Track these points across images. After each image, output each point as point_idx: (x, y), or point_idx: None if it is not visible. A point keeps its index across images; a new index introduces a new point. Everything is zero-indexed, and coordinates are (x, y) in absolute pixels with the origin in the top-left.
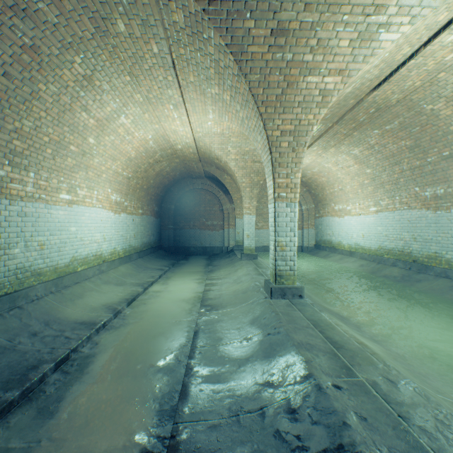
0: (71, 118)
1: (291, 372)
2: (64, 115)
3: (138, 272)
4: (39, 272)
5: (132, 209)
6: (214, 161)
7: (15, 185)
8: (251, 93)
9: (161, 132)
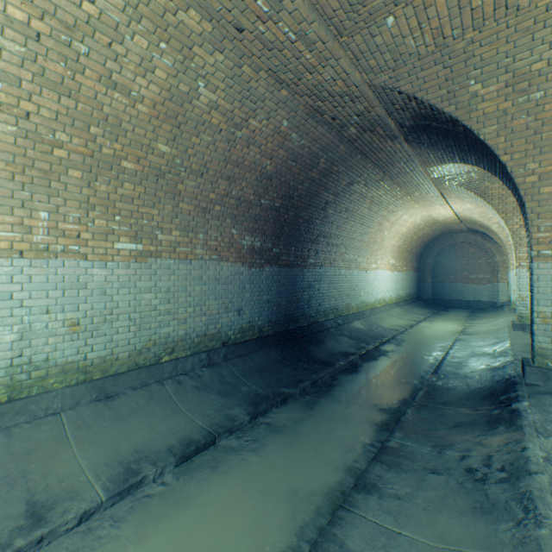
0: (380, 227)
1: (501, 345)
2: (378, 227)
3: (407, 314)
4: (366, 304)
5: (399, 267)
6: (476, 222)
7: (362, 264)
8: (493, 208)
9: (427, 214)
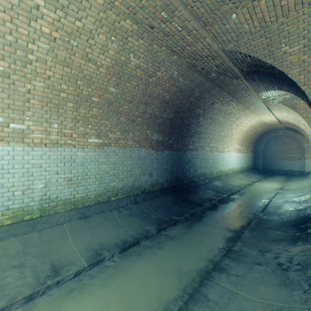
0: (231, 127)
1: (304, 197)
2: (229, 127)
3: (247, 177)
4: (222, 171)
5: (242, 150)
6: (290, 123)
7: (219, 149)
8: (300, 115)
9: (259, 119)
